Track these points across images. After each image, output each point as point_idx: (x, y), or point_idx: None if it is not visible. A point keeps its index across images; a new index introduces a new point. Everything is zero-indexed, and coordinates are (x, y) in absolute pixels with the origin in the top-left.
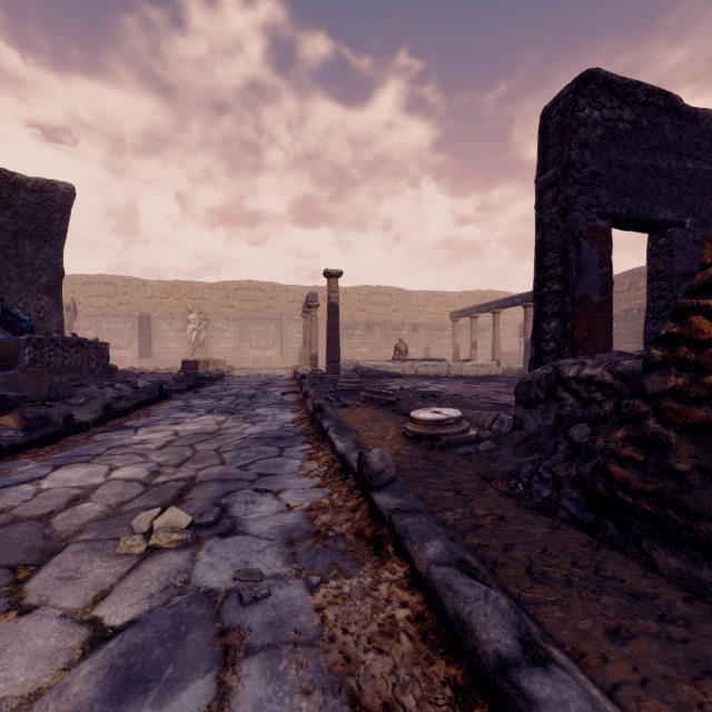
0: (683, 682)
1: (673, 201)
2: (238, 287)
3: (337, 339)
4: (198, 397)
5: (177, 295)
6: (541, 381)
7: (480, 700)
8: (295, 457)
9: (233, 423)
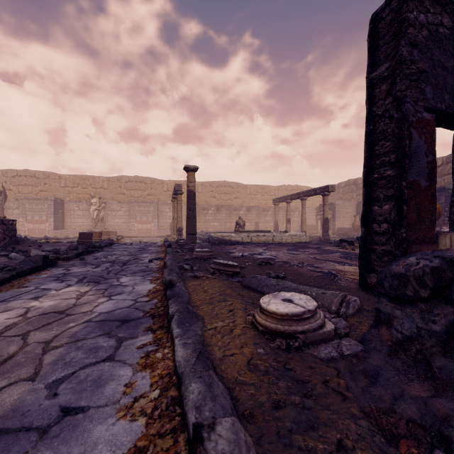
0: None
1: None
2: (128, 180)
3: (194, 217)
4: (80, 264)
5: (84, 185)
6: (423, 275)
7: None
8: (128, 362)
9: (91, 296)
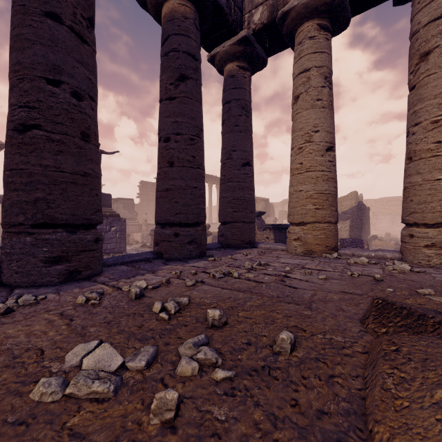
0: None
1: None
2: (388, 200)
3: None
4: None
5: None
6: None
7: None
8: None
9: None
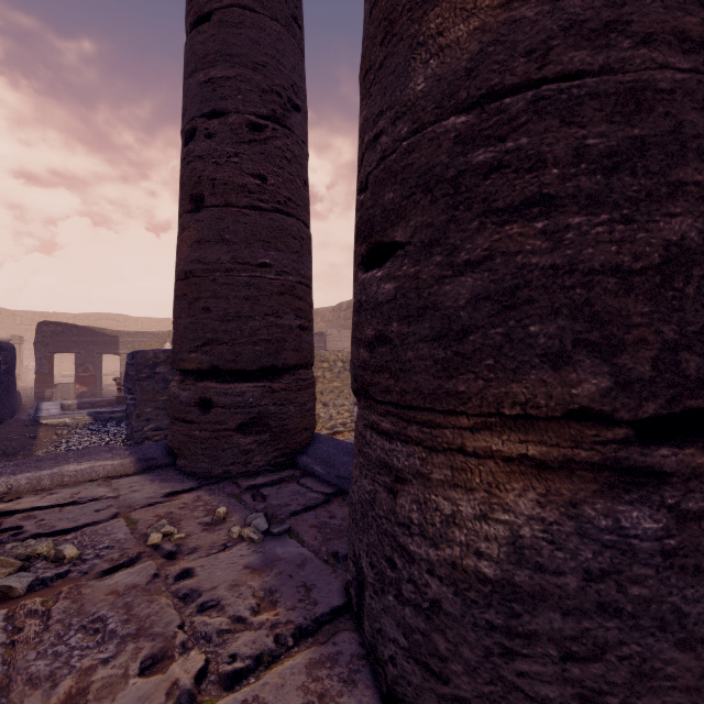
0: None
1: (78, 347)
2: None
3: None
4: None
5: None
6: None
7: None
8: None
9: None
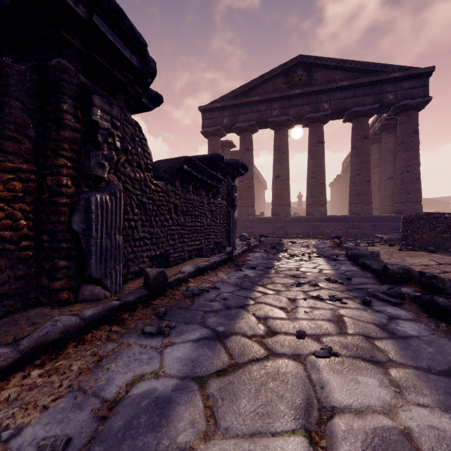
0: (53, 315)
1: None
2: None
3: None
4: None
5: None
6: None
7: (82, 336)
8: None
9: None
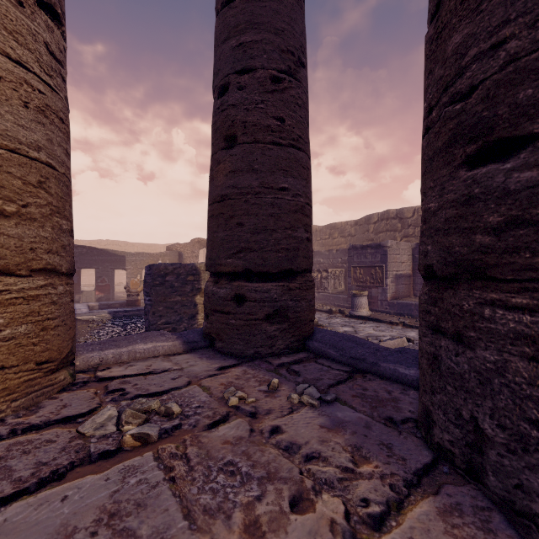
0: None
1: (97, 264)
2: None
3: None
4: None
5: None
6: None
7: None
8: None
9: None
